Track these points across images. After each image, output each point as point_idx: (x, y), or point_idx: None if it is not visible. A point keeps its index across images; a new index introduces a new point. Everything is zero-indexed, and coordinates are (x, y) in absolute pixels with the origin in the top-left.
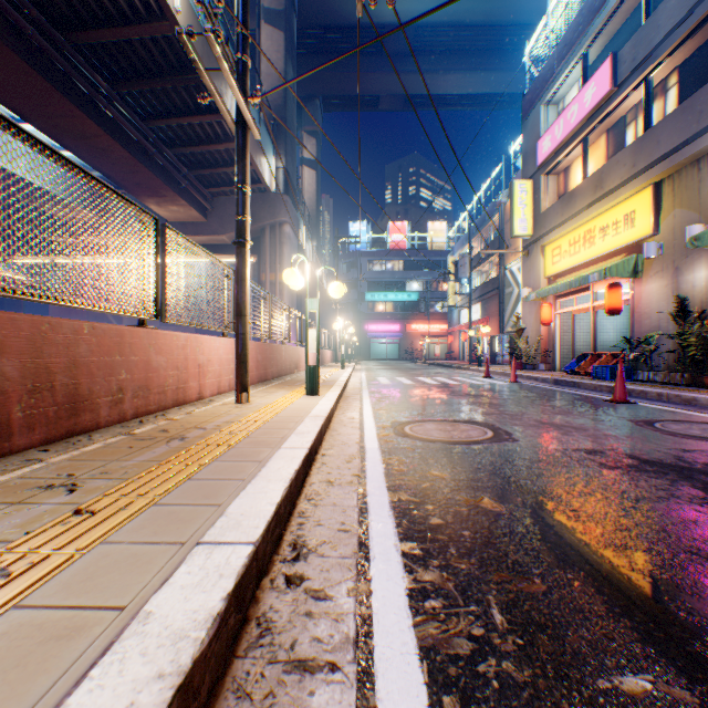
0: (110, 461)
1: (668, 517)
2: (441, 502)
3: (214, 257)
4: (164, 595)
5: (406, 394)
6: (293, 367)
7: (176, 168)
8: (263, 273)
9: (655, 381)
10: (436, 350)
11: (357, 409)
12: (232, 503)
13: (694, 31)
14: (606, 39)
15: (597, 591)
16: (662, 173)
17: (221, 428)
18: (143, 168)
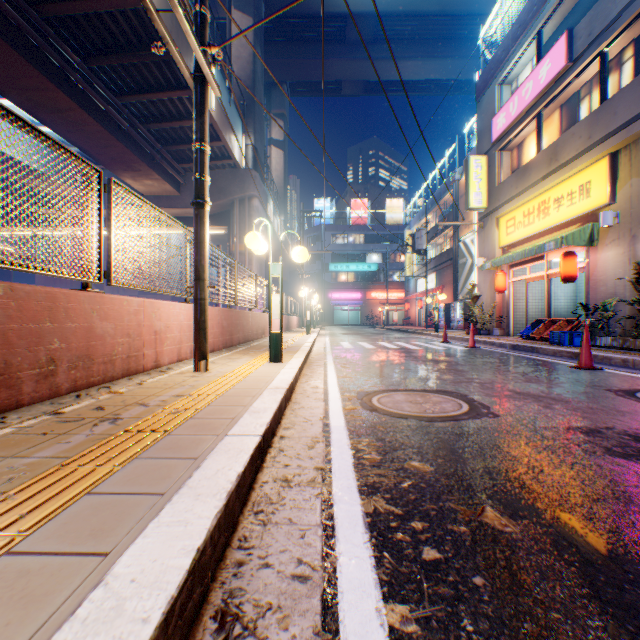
0: (1, 459)
1: None
2: (432, 516)
3: (172, 219)
4: None
5: (370, 359)
6: (260, 333)
7: (150, 144)
8: (233, 244)
9: (613, 346)
10: (394, 316)
11: (321, 377)
12: (127, 551)
13: None
14: (560, 18)
15: None
16: (619, 143)
17: (166, 405)
18: (117, 142)
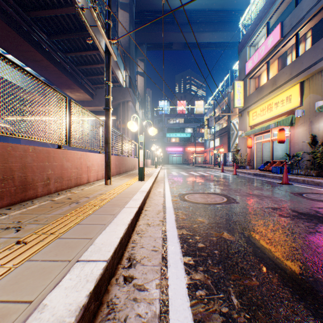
0: (40, 214)
1: (316, 243)
2: (203, 235)
3: (94, 116)
4: (55, 293)
5: (185, 180)
6: (133, 167)
7: (79, 76)
8: (119, 124)
9: (301, 174)
10: (199, 159)
11: (162, 187)
12: (98, 237)
13: (319, 11)
14: (278, 15)
15: (286, 285)
16: (304, 77)
17: (97, 197)
18: (63, 75)
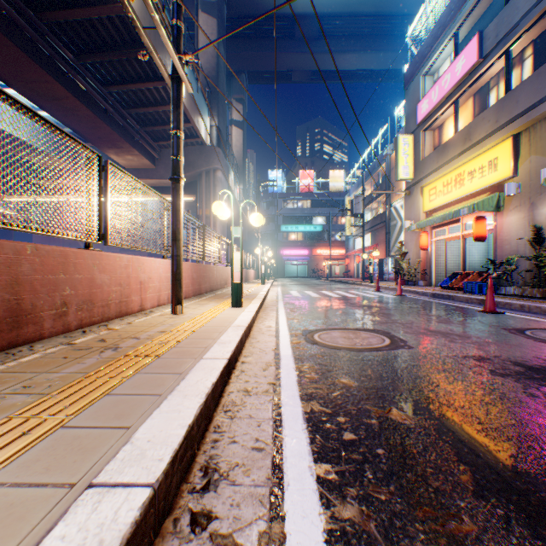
0: (39, 373)
1: None
2: (352, 414)
3: (154, 191)
4: None
5: (314, 305)
6: (223, 283)
7: (130, 125)
8: (200, 209)
9: (515, 294)
10: (336, 269)
11: (274, 319)
12: (142, 426)
13: None
14: (473, 21)
15: (536, 535)
16: (520, 126)
17: (153, 338)
18: (103, 125)
